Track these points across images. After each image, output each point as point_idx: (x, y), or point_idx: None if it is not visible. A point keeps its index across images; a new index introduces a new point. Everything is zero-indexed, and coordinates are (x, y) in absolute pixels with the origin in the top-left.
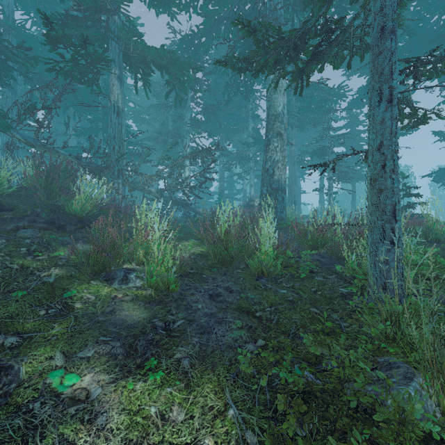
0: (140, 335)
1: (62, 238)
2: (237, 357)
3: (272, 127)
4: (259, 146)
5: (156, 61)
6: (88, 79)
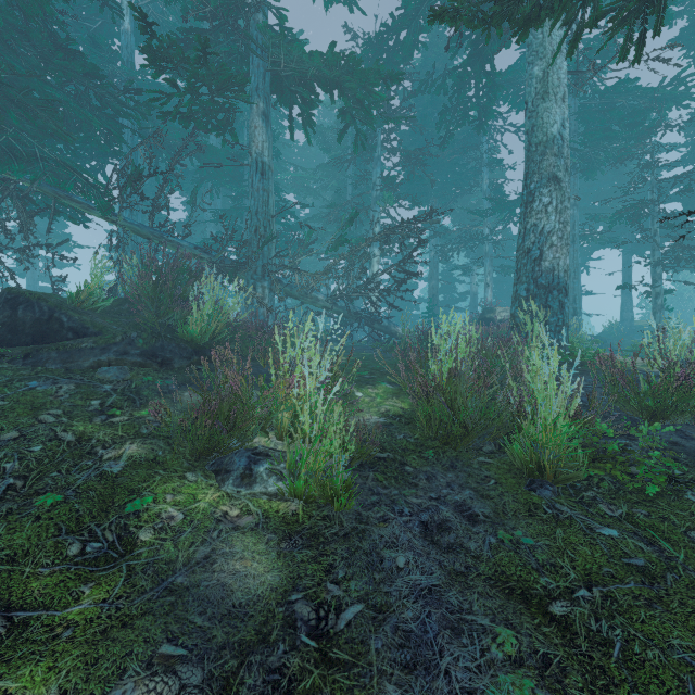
0: (254, 646)
1: (162, 381)
2: None
3: (539, 167)
4: (502, 213)
5: (323, 76)
6: (218, 123)
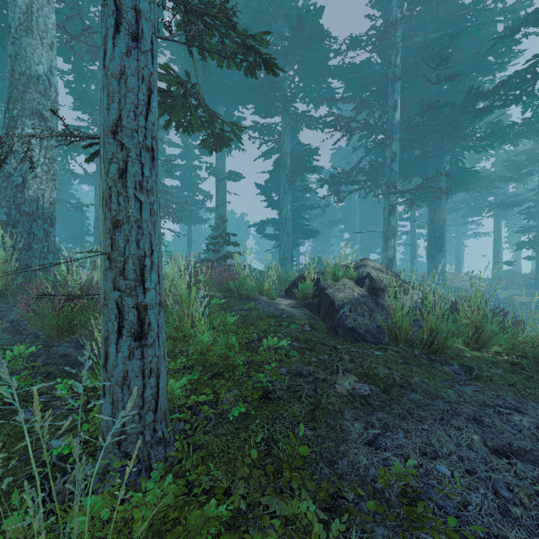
0: None
1: None
2: None
3: (22, 97)
4: None
5: None
6: None
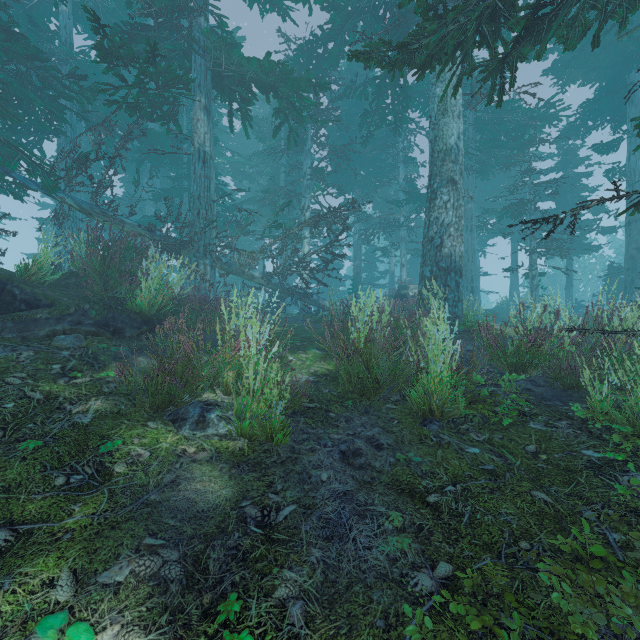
0: (215, 535)
1: (116, 348)
2: (399, 609)
3: (440, 171)
4: (414, 204)
5: (260, 80)
6: (163, 114)
